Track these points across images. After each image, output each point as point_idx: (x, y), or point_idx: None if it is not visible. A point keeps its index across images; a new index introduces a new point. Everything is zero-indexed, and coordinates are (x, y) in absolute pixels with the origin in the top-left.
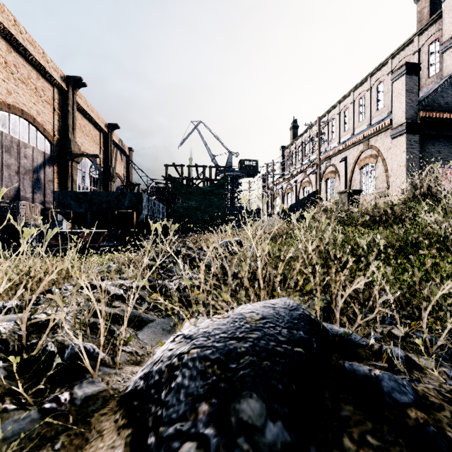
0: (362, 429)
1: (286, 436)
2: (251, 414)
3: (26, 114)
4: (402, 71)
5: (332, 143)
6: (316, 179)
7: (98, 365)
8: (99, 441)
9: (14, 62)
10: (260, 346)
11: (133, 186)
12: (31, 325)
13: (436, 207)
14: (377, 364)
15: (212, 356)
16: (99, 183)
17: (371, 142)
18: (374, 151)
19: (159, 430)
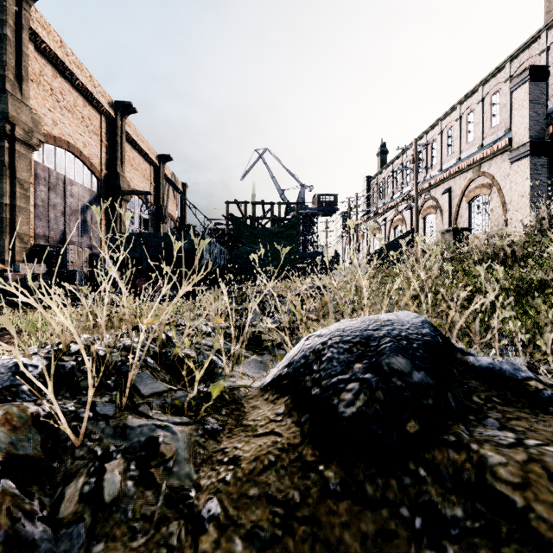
0: (488, 394)
1: (429, 380)
2: (399, 365)
3: (72, 147)
4: (524, 77)
5: (432, 170)
6: (411, 216)
7: (230, 369)
8: (257, 410)
9: (60, 88)
10: (394, 333)
11: (188, 228)
12: (155, 341)
13: None
14: None
15: (354, 340)
16: (149, 225)
17: (483, 168)
18: (487, 179)
19: (322, 383)
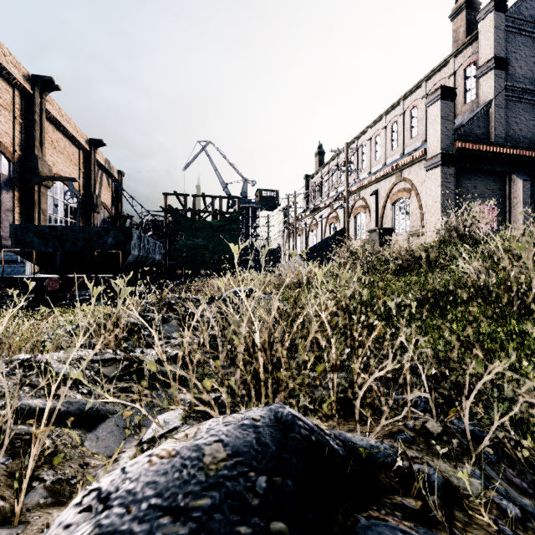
0: None
1: None
2: None
3: None
4: (437, 95)
5: (363, 173)
6: (344, 215)
7: None
8: None
9: None
10: (211, 529)
11: (124, 218)
12: None
13: (475, 253)
14: (405, 503)
15: None
16: (78, 215)
17: (404, 174)
18: (408, 184)
19: None
